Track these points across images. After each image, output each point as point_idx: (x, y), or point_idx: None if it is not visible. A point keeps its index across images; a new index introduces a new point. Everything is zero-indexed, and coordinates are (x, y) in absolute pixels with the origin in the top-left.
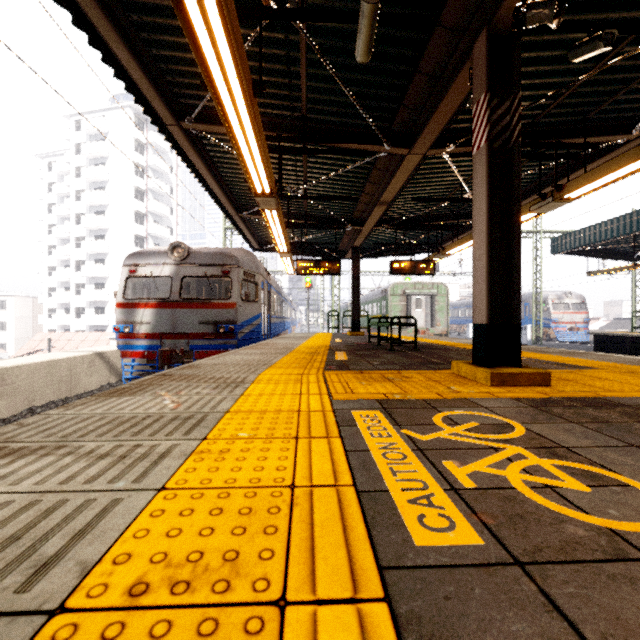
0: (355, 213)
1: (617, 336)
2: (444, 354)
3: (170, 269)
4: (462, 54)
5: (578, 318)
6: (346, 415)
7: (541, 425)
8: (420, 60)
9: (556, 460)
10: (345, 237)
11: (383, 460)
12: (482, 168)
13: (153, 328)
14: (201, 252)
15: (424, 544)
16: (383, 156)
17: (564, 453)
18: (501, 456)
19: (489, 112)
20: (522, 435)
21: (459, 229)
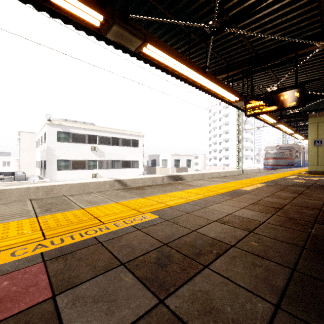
0: None
1: None
2: None
3: (275, 151)
4: None
5: None
6: None
7: None
8: None
9: None
10: None
11: None
12: None
13: (272, 163)
14: (283, 147)
15: None
16: None
17: None
18: None
19: None
20: None
21: None
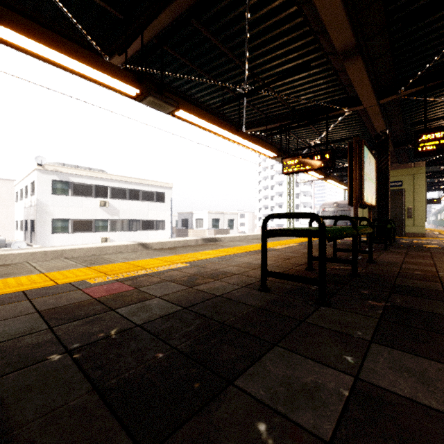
0: None
1: None
2: None
3: (333, 209)
4: None
5: None
6: None
7: None
8: None
9: None
10: None
11: None
12: None
13: (329, 224)
14: (342, 204)
15: None
16: None
17: None
18: None
19: None
20: None
21: None
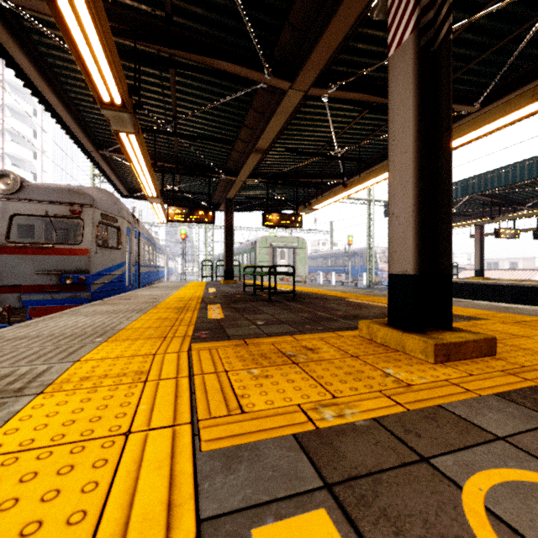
0: (229, 162)
1: None
2: (325, 304)
3: None
4: None
5: None
6: None
7: None
8: None
9: None
10: (219, 189)
11: None
12: (407, 68)
13: None
14: (41, 186)
15: None
16: (261, 93)
17: None
18: None
19: None
20: None
21: (320, 189)
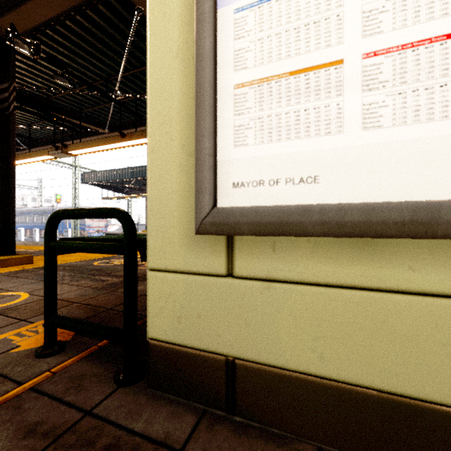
0: None
1: (116, 234)
2: None
3: None
4: None
5: (102, 224)
6: None
7: None
8: None
9: None
10: None
11: None
12: None
13: None
14: None
15: None
16: None
17: None
18: None
19: None
20: None
21: None
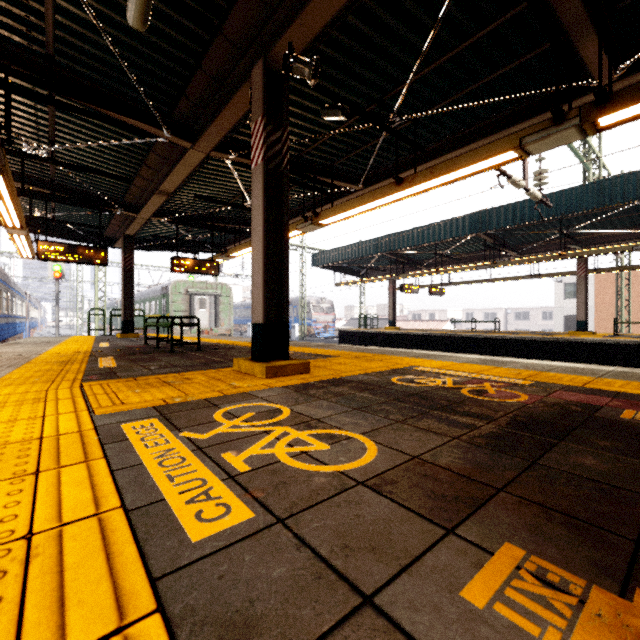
0: (128, 196)
1: (351, 332)
2: (227, 353)
3: None
4: (243, 72)
5: (329, 318)
6: (114, 430)
7: (302, 405)
8: (203, 58)
9: (310, 430)
10: (114, 222)
11: (160, 469)
12: (259, 183)
13: None
14: None
15: (201, 537)
16: (163, 142)
17: (315, 424)
18: (272, 437)
19: (265, 135)
20: (288, 416)
21: (241, 234)
